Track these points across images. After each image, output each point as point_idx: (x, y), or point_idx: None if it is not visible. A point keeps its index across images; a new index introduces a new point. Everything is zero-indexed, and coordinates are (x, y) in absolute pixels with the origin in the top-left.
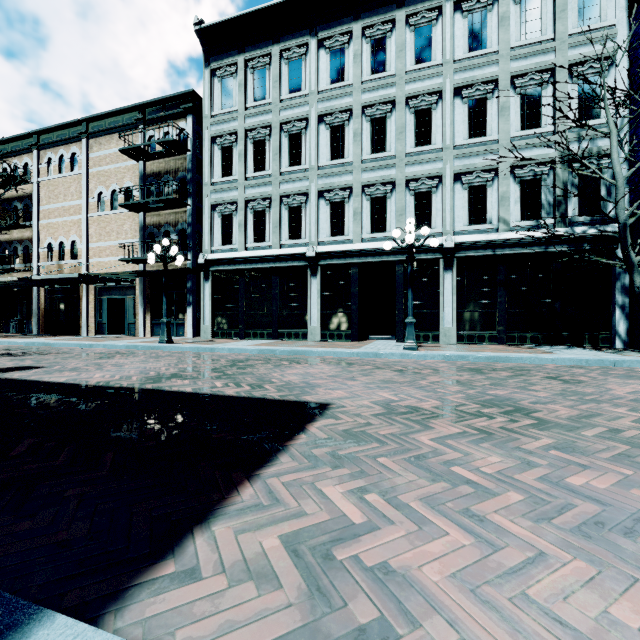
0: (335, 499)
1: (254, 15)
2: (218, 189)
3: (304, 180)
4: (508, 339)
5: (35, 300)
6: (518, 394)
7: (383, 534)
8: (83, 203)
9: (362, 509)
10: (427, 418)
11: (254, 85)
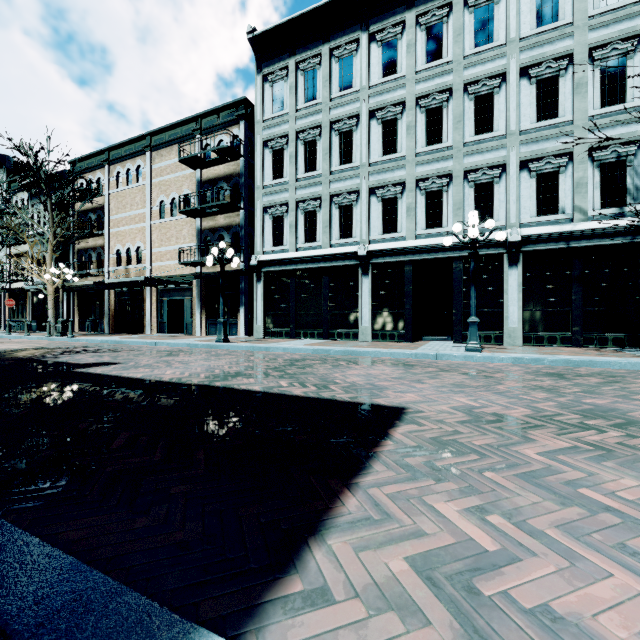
0: (453, 518)
1: (305, 17)
2: (269, 192)
3: (355, 178)
4: (585, 341)
5: (106, 302)
6: (622, 404)
7: (528, 567)
8: (147, 211)
9: (489, 533)
10: (522, 428)
11: (304, 86)
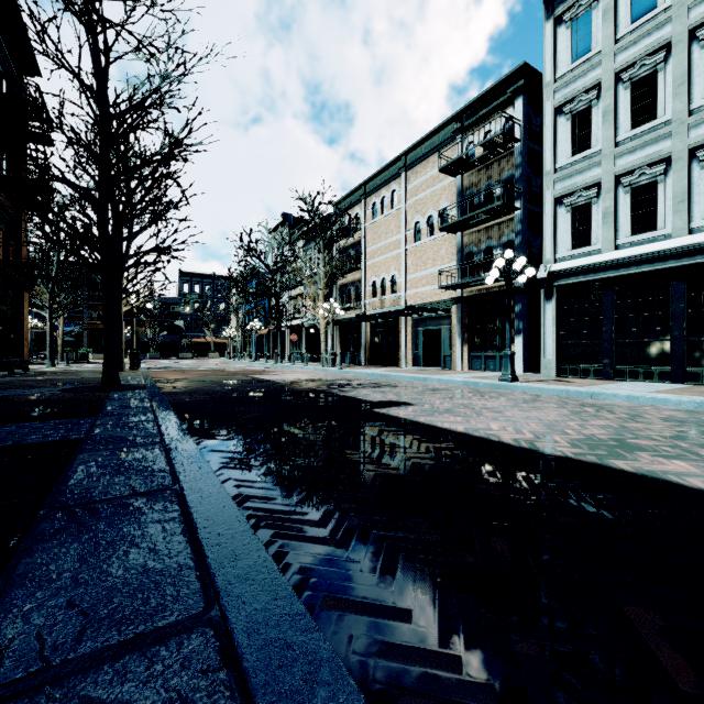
0: None
1: None
2: (566, 174)
3: None
4: None
5: (363, 334)
6: None
7: None
8: (401, 237)
9: None
10: None
11: None
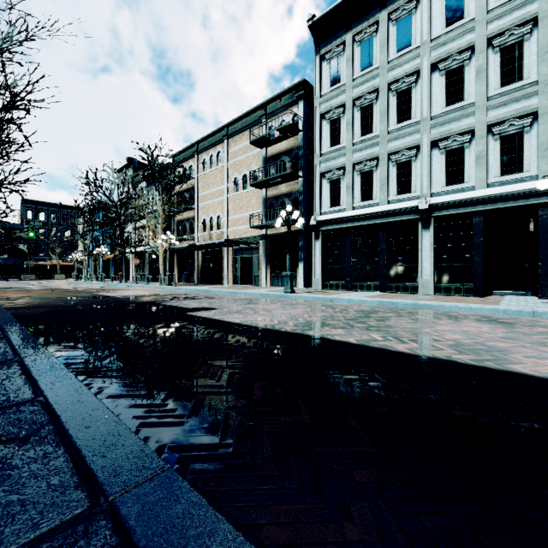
0: None
1: None
2: (327, 158)
3: (414, 133)
4: None
5: (196, 260)
6: None
7: None
8: (224, 187)
9: None
10: None
11: (360, 56)
